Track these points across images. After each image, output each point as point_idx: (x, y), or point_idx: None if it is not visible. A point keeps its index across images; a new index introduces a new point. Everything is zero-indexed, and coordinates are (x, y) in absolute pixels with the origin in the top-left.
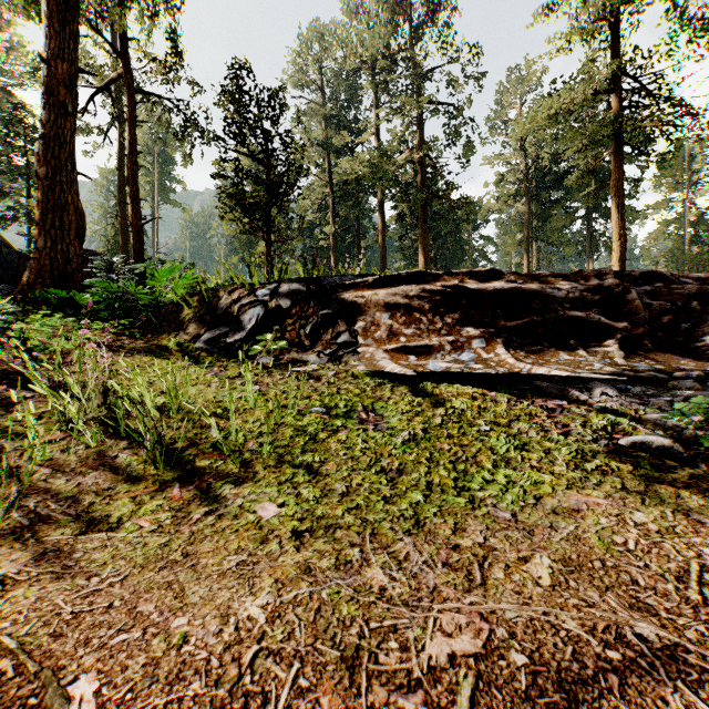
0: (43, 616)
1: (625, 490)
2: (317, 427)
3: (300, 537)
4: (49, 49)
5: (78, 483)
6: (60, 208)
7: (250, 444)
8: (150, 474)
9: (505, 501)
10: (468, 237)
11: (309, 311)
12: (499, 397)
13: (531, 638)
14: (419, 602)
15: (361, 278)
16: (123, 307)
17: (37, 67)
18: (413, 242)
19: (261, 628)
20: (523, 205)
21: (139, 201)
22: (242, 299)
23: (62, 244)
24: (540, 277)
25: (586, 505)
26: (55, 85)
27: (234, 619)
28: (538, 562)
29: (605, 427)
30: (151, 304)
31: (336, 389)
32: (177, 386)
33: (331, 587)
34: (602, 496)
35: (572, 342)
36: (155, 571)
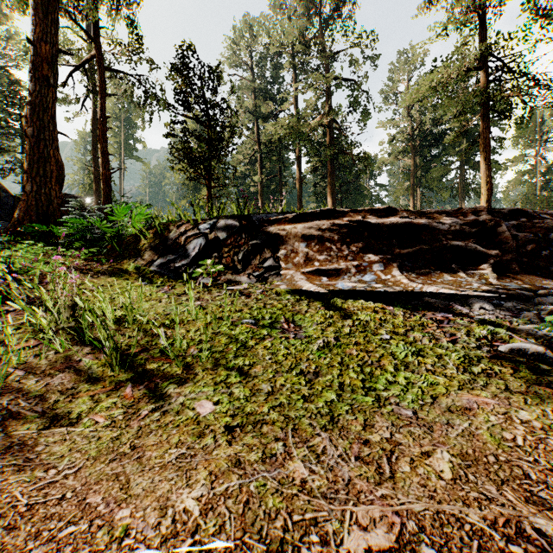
0: (1, 508)
1: (508, 390)
2: (247, 335)
3: (232, 432)
4: (35, 33)
5: (46, 383)
6: (44, 160)
7: (192, 350)
8: (107, 376)
9: (406, 400)
10: (366, 184)
11: (241, 242)
12: (396, 310)
13: (439, 531)
14: (336, 494)
15: (283, 215)
16: (93, 238)
17: (28, 51)
18: (323, 188)
19: (196, 521)
20: (409, 159)
21: (107, 155)
22: (187, 232)
23: (45, 188)
24: (427, 214)
25: (476, 404)
26: (40, 62)
27: (171, 511)
28: (440, 457)
29: (486, 336)
30: (115, 236)
31: (263, 304)
32: (134, 301)
33: (258, 480)
34: (489, 397)
35: (453, 266)
36: (106, 463)
